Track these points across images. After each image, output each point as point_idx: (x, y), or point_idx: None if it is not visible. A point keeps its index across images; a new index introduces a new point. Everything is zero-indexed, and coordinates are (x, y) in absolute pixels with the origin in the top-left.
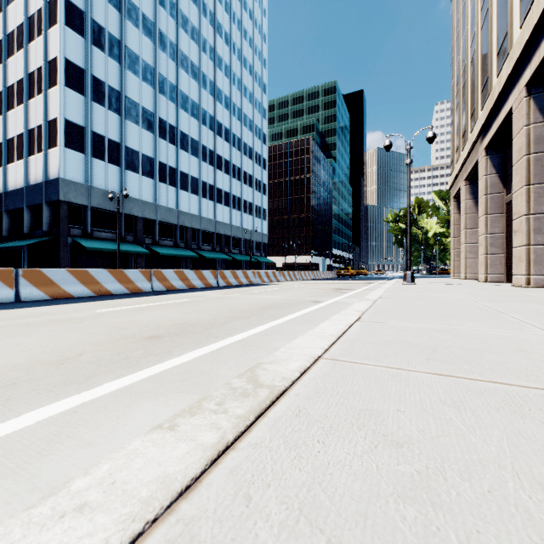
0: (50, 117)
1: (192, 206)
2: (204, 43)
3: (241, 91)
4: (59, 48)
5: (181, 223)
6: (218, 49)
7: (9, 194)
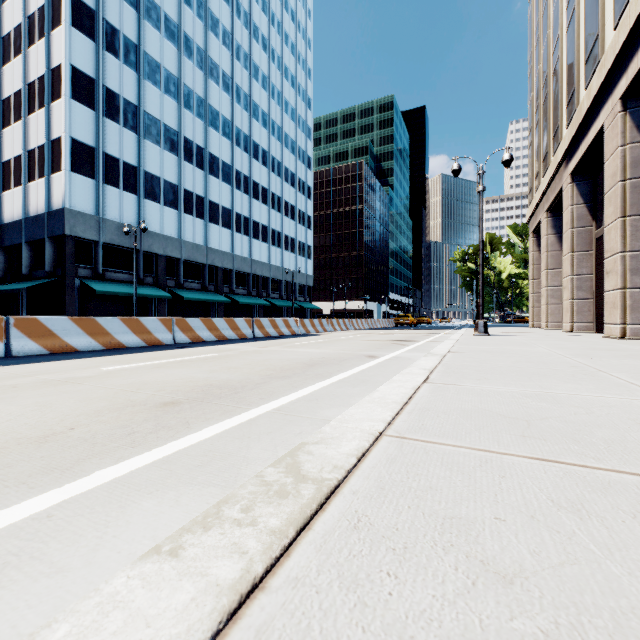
0: (54, 136)
1: (223, 242)
2: (238, 49)
3: (282, 106)
4: (64, 53)
5: (210, 262)
6: (254, 57)
7: (5, 227)
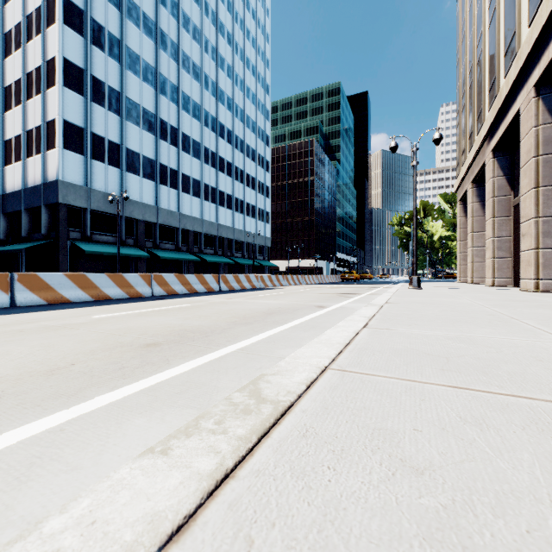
0: (49, 118)
1: (194, 208)
2: (206, 43)
3: (244, 92)
4: (57, 47)
5: (183, 226)
6: (220, 49)
7: (7, 196)
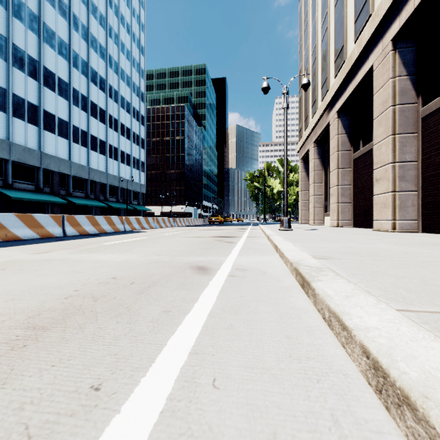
0: None
1: (60, 149)
2: None
3: (119, 46)
4: None
5: (45, 166)
6: None
7: None
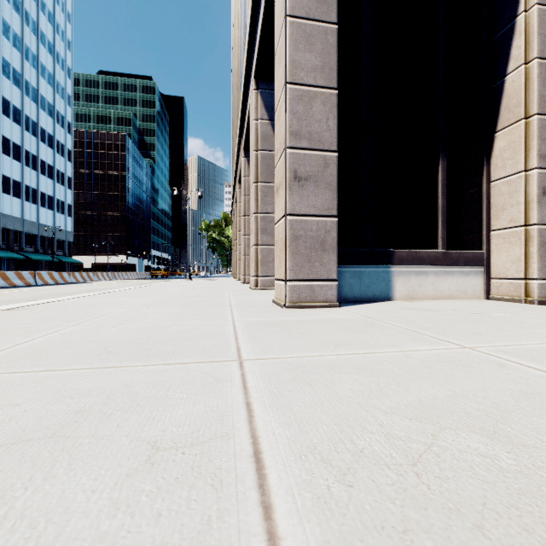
0: None
1: None
2: None
3: (38, 69)
4: None
5: None
6: (3, 14)
7: None
